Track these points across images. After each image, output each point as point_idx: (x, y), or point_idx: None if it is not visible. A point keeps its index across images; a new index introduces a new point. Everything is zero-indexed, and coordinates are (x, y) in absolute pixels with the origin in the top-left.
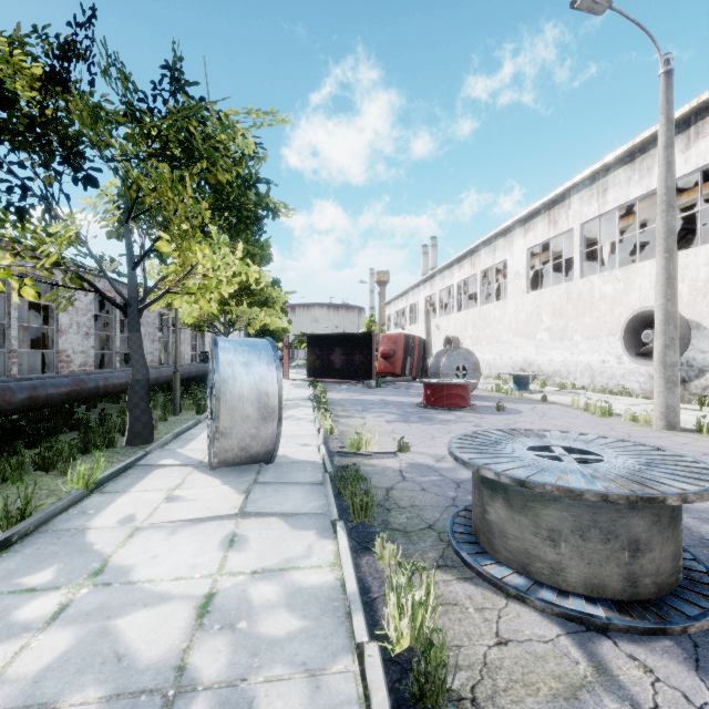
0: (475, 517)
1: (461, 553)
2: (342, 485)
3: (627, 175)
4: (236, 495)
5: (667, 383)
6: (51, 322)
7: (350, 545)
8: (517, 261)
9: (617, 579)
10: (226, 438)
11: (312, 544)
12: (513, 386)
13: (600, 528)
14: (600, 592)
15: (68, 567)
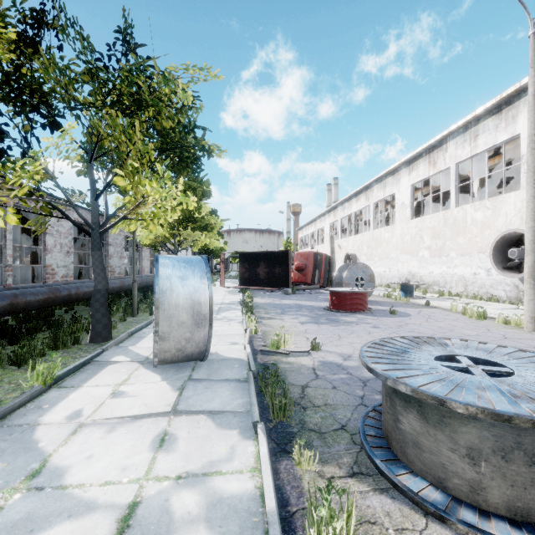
0: (387, 424)
1: (375, 460)
2: (263, 385)
3: (495, 123)
4: (171, 392)
5: None
6: (39, 243)
7: (270, 447)
8: (403, 195)
9: None
10: (164, 341)
11: (235, 445)
12: (401, 293)
13: (525, 451)
14: (525, 515)
15: (9, 467)
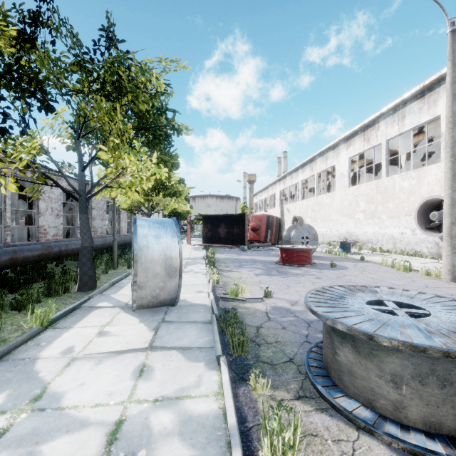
0: (327, 356)
1: (317, 386)
2: (225, 325)
3: (419, 106)
4: (148, 332)
5: (453, 249)
6: (34, 207)
7: (230, 376)
8: (342, 166)
9: (452, 419)
10: (142, 289)
11: (202, 374)
12: (340, 249)
13: (437, 376)
14: (437, 428)
15: (15, 393)
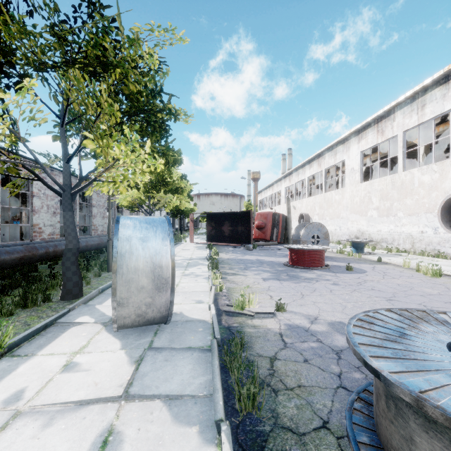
0: (390, 436)
1: None
2: (228, 360)
3: (442, 93)
4: (127, 366)
5: None
6: (28, 205)
7: None
8: (353, 161)
9: None
10: (123, 307)
11: None
12: (352, 249)
13: None
14: None
15: None
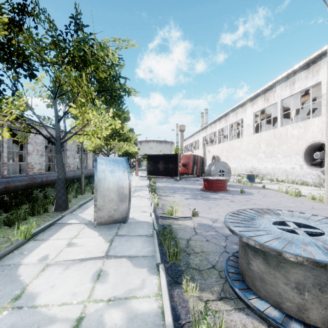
0: (242, 265)
1: (235, 289)
2: (163, 239)
3: (305, 75)
4: (105, 243)
5: None
6: (24, 149)
7: (167, 280)
8: (248, 119)
9: None
10: (100, 211)
11: (145, 278)
12: (247, 180)
13: None
14: None
15: (1, 293)
